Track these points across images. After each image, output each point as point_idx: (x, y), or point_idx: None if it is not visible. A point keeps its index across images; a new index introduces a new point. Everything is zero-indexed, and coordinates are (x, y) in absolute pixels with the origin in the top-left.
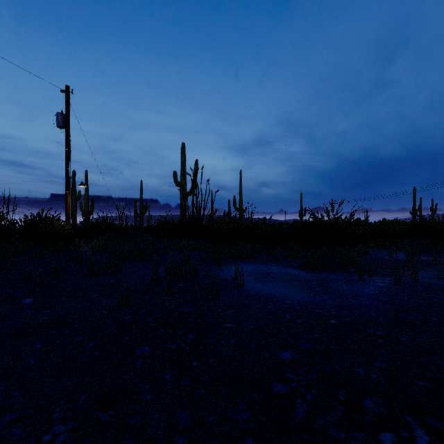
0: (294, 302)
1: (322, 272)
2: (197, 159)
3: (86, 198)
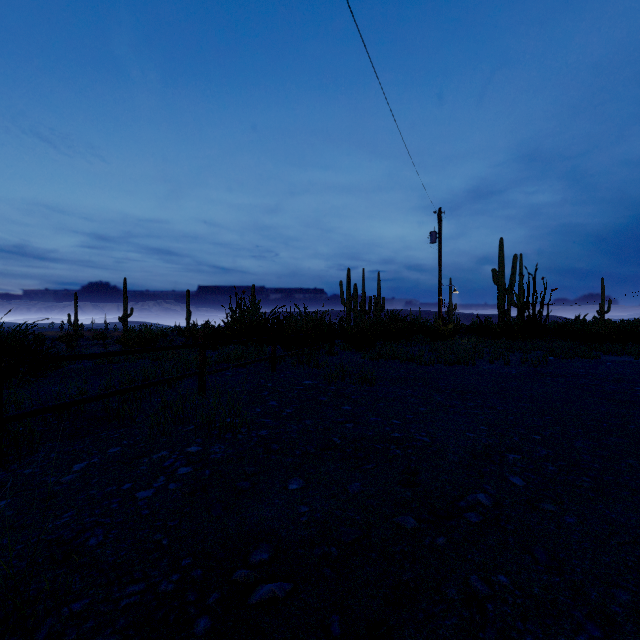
0: None
1: None
2: (516, 255)
3: (364, 297)
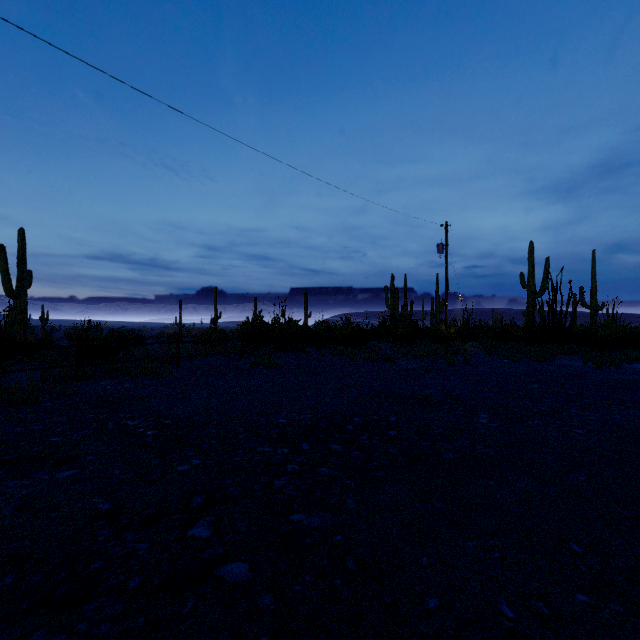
0: None
1: None
2: (548, 257)
3: (405, 301)
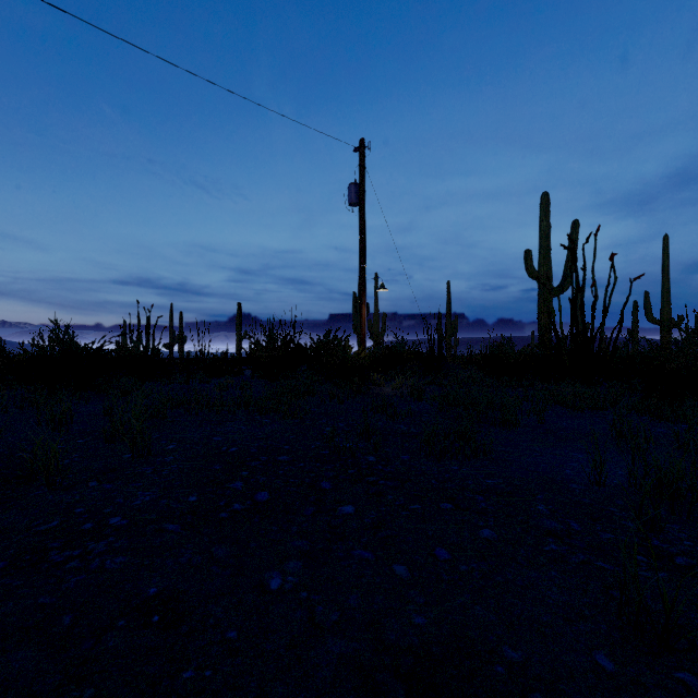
0: None
1: None
2: (576, 220)
3: (376, 314)
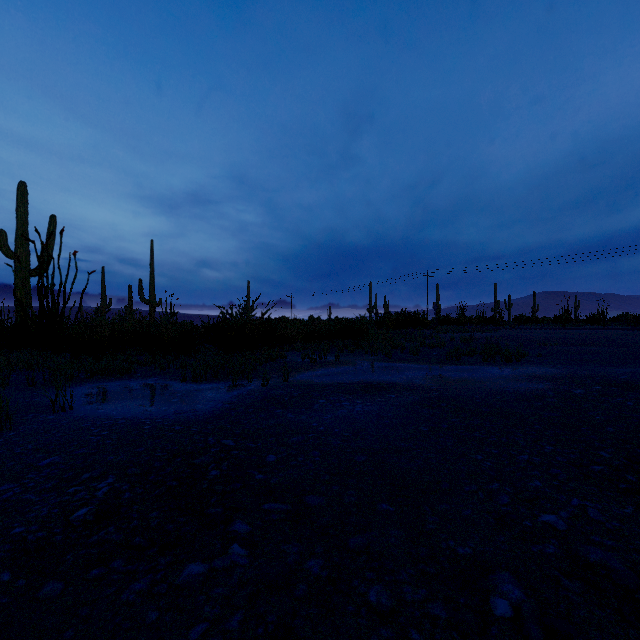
0: (125, 417)
1: (207, 382)
2: (54, 215)
3: None
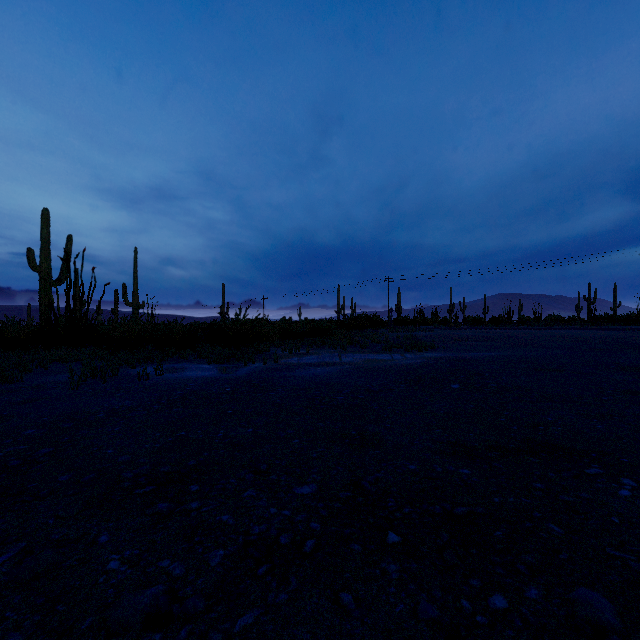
0: (199, 376)
1: (225, 364)
2: (71, 235)
3: None
